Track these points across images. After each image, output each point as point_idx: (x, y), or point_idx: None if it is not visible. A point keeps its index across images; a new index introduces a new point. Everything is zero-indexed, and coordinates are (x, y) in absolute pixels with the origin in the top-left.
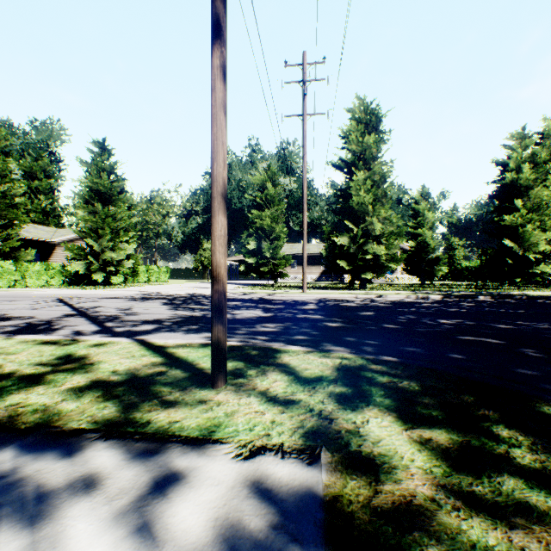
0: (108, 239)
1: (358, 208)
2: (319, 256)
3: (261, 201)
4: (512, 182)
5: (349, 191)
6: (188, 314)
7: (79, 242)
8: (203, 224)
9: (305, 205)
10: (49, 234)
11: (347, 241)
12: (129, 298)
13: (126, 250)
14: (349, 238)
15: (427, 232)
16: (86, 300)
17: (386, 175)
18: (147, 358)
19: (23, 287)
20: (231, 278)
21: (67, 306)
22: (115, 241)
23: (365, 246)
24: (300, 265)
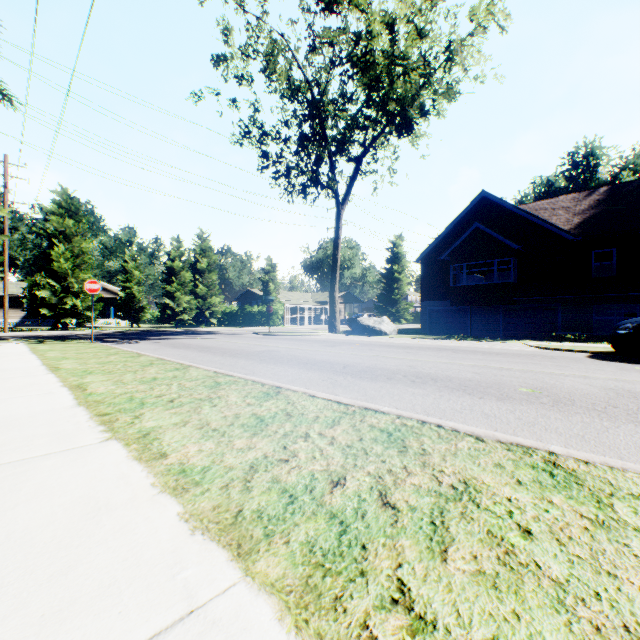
0: None
1: (61, 271)
2: (22, 297)
3: None
4: (172, 266)
5: (52, 257)
6: None
7: None
8: None
9: (7, 268)
10: None
11: (50, 294)
12: None
13: None
14: (52, 292)
15: (135, 286)
16: None
17: (86, 249)
18: None
19: None
20: None
21: None
22: None
23: (67, 299)
24: None
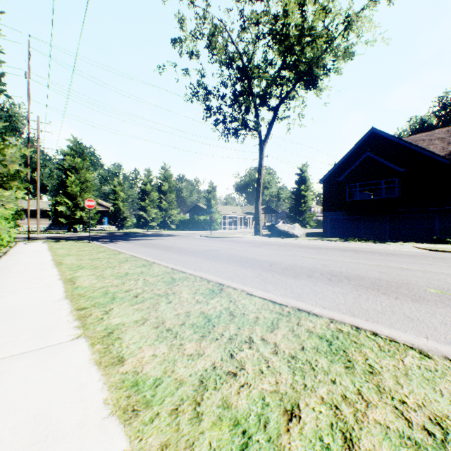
0: None
1: (72, 193)
2: (50, 211)
3: None
4: (145, 189)
5: (67, 184)
6: None
7: None
8: None
9: (39, 192)
10: None
11: (66, 209)
12: None
13: None
14: (67, 207)
15: (121, 202)
16: None
17: (89, 178)
18: None
19: None
20: None
21: None
22: None
23: (76, 212)
24: (31, 218)
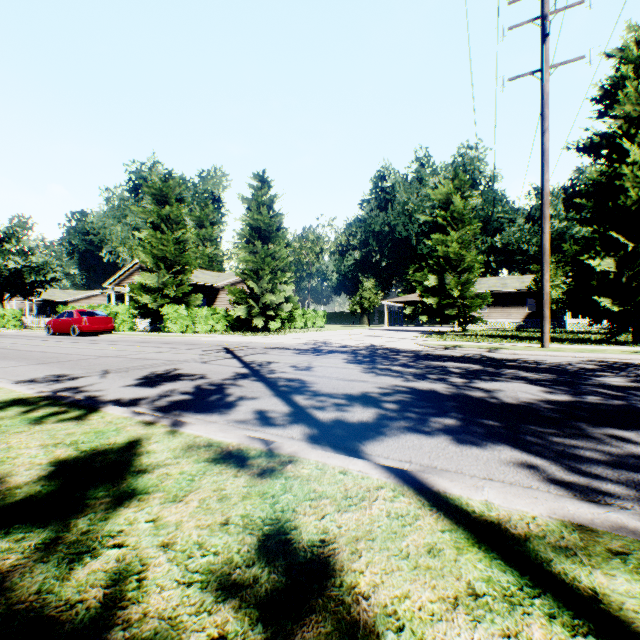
0: (267, 280)
1: (637, 209)
2: (522, 293)
3: (443, 221)
4: None
5: (619, 182)
6: (405, 385)
7: (239, 285)
8: (361, 260)
9: (545, 210)
10: (214, 279)
11: (612, 265)
12: (298, 349)
13: (285, 292)
14: (615, 261)
15: None
16: (252, 350)
17: None
18: (550, 637)
19: (193, 333)
20: (394, 323)
21: (235, 359)
22: (274, 282)
23: None
24: (492, 306)
